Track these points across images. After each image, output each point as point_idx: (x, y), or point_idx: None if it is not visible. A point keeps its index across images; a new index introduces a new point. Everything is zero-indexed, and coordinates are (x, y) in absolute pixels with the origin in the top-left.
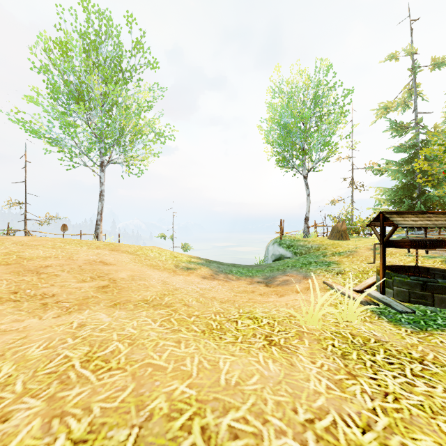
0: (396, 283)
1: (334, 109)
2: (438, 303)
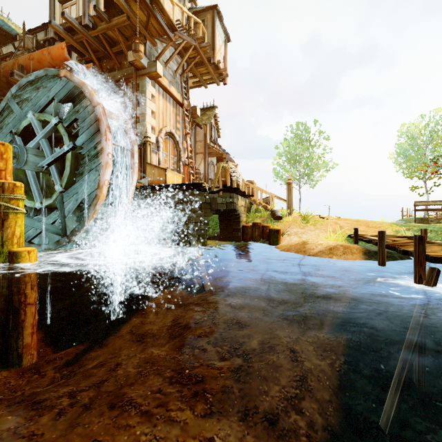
0: (416, 220)
1: None
2: (425, 223)
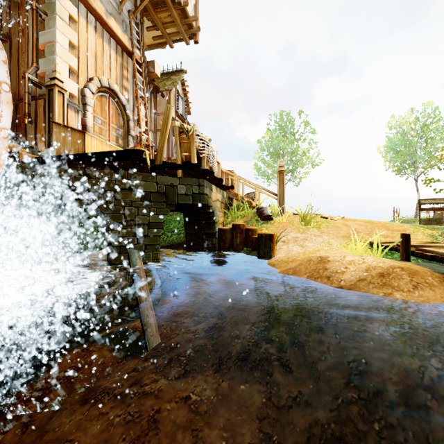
0: (422, 221)
1: (436, 136)
2: (433, 225)
